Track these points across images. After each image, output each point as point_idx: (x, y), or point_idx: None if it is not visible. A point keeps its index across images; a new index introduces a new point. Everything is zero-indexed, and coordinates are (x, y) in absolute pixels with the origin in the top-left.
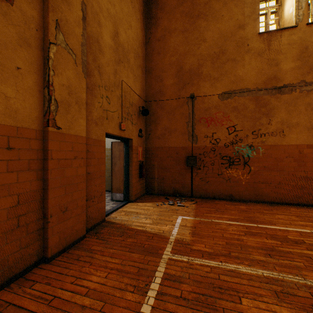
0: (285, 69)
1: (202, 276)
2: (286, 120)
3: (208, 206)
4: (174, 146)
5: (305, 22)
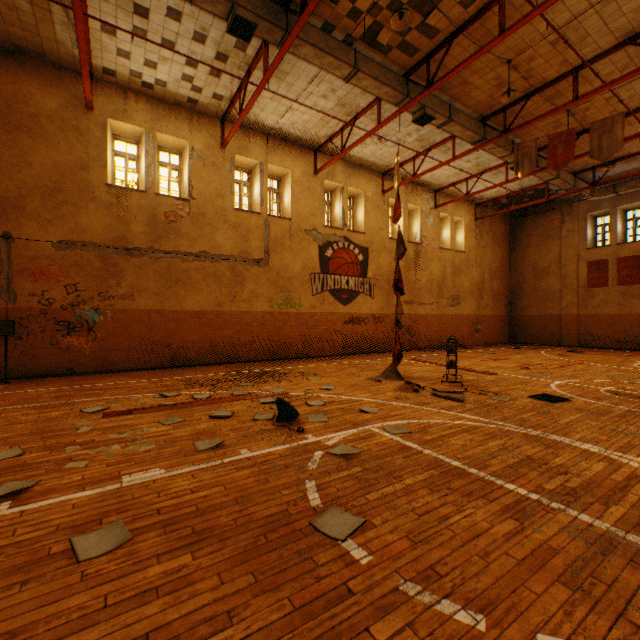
0: (136, 231)
1: None
2: (137, 284)
3: (27, 384)
4: None
5: (155, 191)
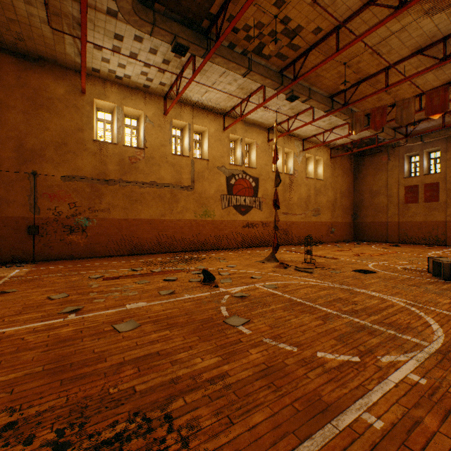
0: (111, 169)
1: (28, 279)
2: (112, 202)
3: (48, 264)
4: (14, 216)
5: (123, 144)
